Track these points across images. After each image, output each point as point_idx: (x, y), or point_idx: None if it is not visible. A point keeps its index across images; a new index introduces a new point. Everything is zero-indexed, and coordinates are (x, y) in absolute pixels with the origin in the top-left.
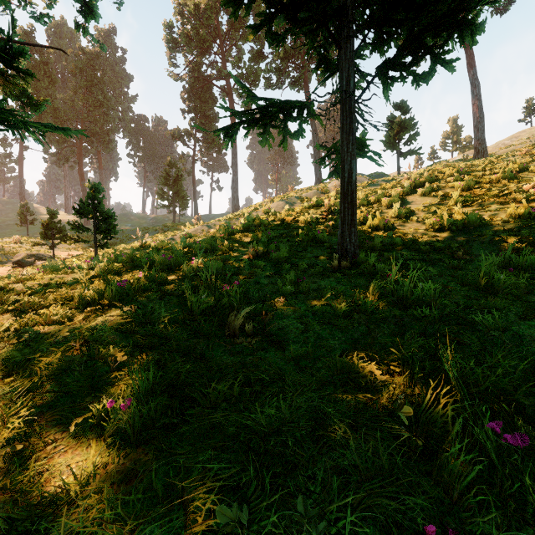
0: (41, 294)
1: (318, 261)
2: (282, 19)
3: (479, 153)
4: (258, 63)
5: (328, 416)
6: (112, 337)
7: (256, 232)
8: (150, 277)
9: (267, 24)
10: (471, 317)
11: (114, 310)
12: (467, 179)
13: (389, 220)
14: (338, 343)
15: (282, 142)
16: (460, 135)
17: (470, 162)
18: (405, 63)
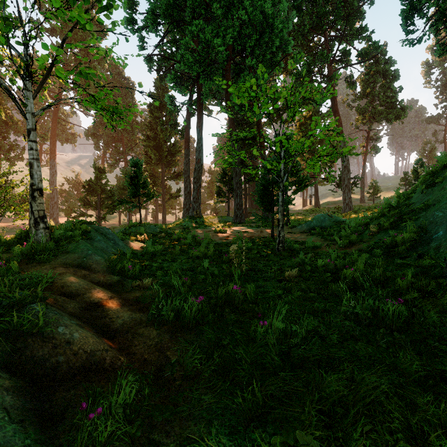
0: None
1: None
2: None
3: None
4: None
5: None
6: None
7: None
8: None
9: None
10: None
11: None
12: None
13: None
14: None
15: None
16: None
17: None
18: None
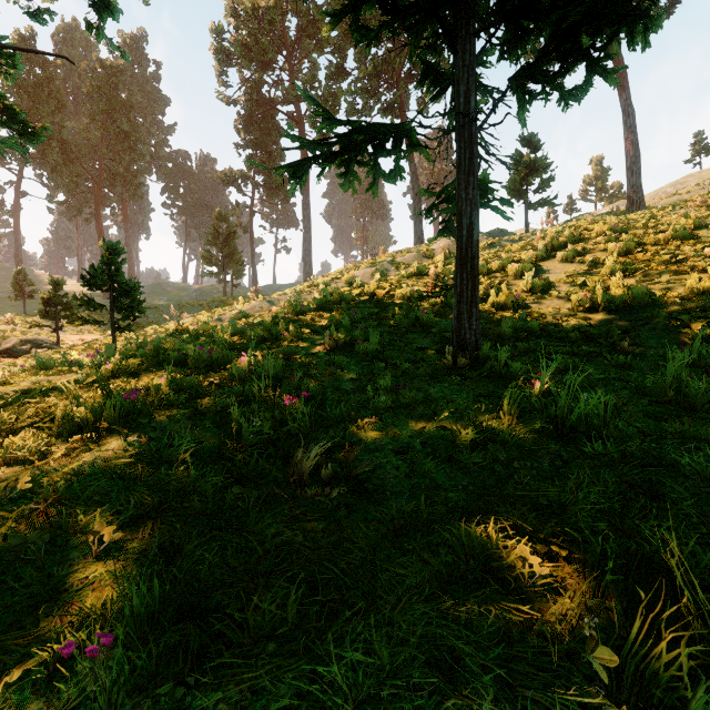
0: (16, 407)
1: (424, 355)
2: (373, 7)
3: (634, 204)
4: (338, 81)
5: (461, 660)
6: (106, 487)
7: (335, 312)
8: (177, 383)
9: (351, 13)
10: (665, 451)
11: (116, 438)
12: (625, 239)
13: (520, 295)
14: (462, 496)
15: (371, 186)
16: (606, 181)
17: (624, 216)
18: (549, 72)
